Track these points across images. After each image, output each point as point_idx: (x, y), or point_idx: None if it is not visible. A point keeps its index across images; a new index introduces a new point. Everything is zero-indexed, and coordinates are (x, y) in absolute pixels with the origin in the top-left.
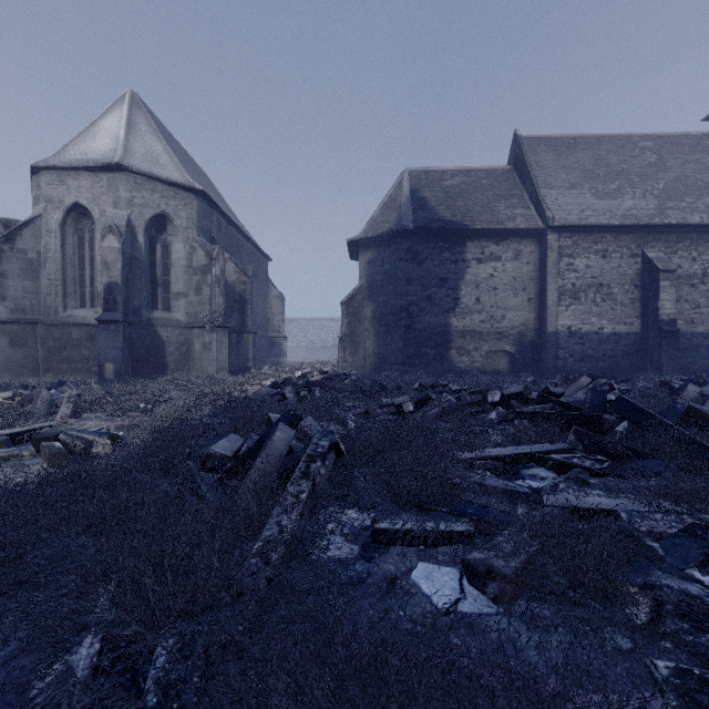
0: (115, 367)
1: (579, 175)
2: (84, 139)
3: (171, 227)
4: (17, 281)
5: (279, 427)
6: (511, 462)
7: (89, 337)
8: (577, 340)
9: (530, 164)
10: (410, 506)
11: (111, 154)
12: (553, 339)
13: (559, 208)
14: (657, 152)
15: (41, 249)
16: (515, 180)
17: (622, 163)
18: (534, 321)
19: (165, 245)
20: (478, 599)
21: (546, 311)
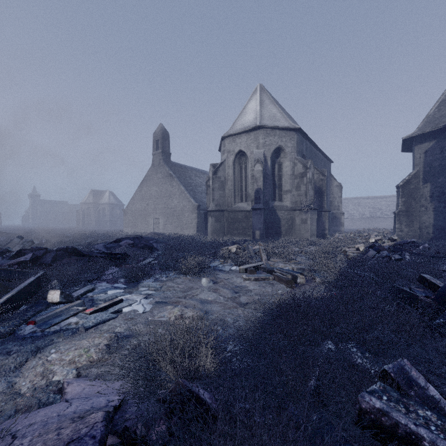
0: (260, 233)
1: None
2: (241, 117)
3: (282, 153)
4: (217, 192)
5: None
6: None
7: (245, 217)
8: None
9: None
10: None
11: (254, 121)
12: None
13: None
14: None
15: (225, 175)
16: None
17: None
18: None
19: (279, 164)
20: None
21: None
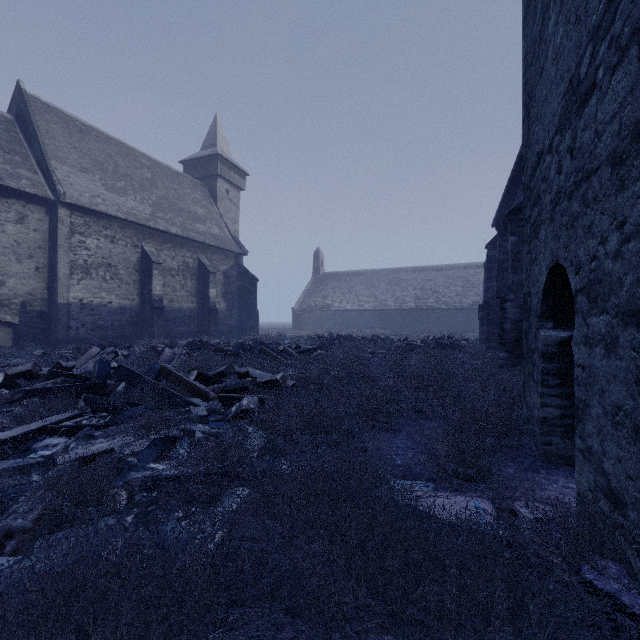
0: None
1: (92, 163)
2: None
3: None
4: None
5: None
6: (21, 441)
7: None
8: (89, 312)
9: (38, 128)
10: None
11: None
12: (65, 310)
13: (72, 186)
14: (152, 171)
15: None
16: (19, 135)
17: (127, 168)
18: (43, 291)
19: None
20: None
21: (58, 283)
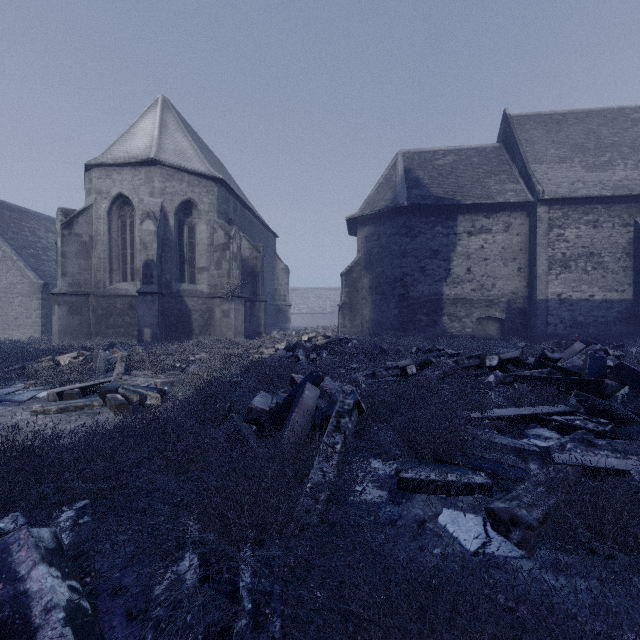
0: (152, 331)
1: (569, 149)
2: (126, 139)
3: (195, 211)
4: (74, 260)
5: (307, 386)
6: (514, 422)
7: (130, 306)
8: (567, 307)
9: (519, 141)
10: (427, 459)
11: (147, 151)
12: (543, 306)
13: (549, 182)
14: None
15: (92, 233)
16: (505, 156)
17: (612, 135)
18: (524, 289)
19: (191, 227)
20: (502, 544)
21: (536, 280)
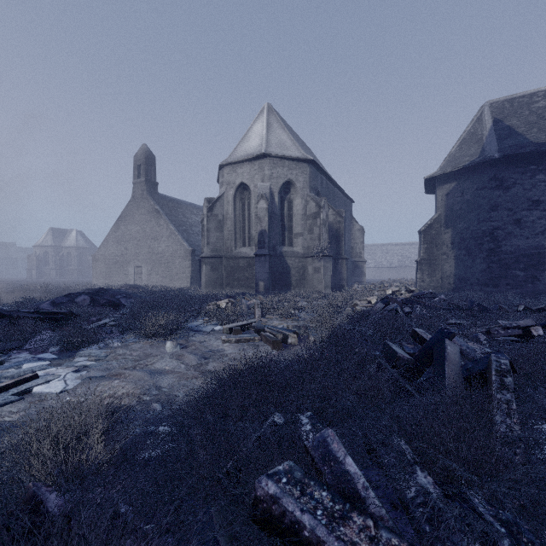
0: (264, 284)
1: None
2: (244, 142)
3: (293, 189)
4: (213, 233)
5: (446, 342)
6: None
7: (248, 265)
8: None
9: None
10: None
11: (259, 148)
12: None
13: None
14: None
15: (224, 213)
16: None
17: None
18: None
19: (289, 201)
20: None
21: None
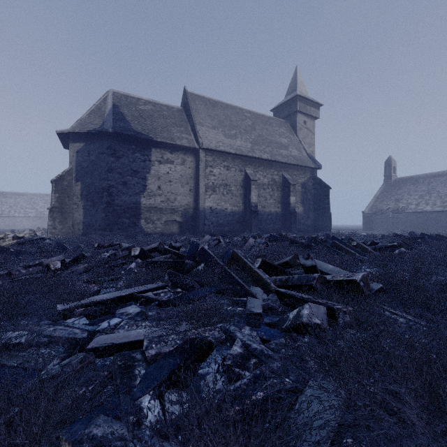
0: None
1: (217, 122)
2: None
3: None
4: None
5: None
6: (113, 304)
7: None
8: (215, 215)
9: (192, 109)
10: None
11: None
12: (202, 214)
13: (206, 138)
14: (252, 120)
15: None
16: (184, 116)
17: (237, 121)
18: (193, 203)
19: None
20: None
21: (199, 197)
